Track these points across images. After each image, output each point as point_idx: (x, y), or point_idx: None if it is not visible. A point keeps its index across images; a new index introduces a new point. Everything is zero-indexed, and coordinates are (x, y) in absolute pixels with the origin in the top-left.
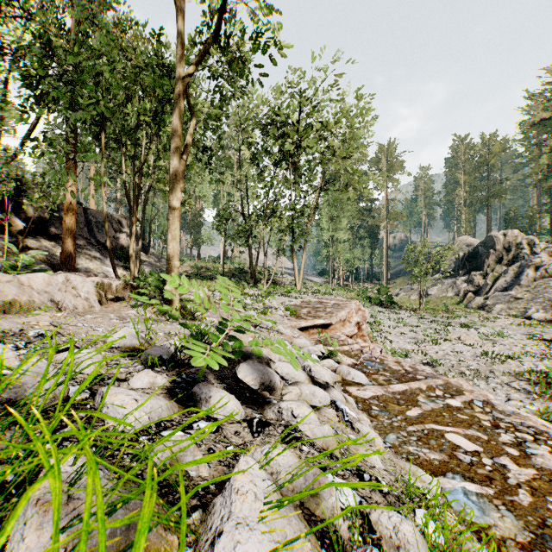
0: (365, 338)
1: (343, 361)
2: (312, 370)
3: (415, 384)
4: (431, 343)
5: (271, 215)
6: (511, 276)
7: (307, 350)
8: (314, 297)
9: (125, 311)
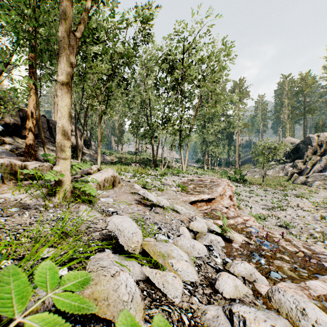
0: (235, 207)
1: (235, 239)
2: None
3: None
4: (279, 209)
5: (166, 122)
6: (323, 163)
7: (209, 241)
8: (195, 177)
9: None
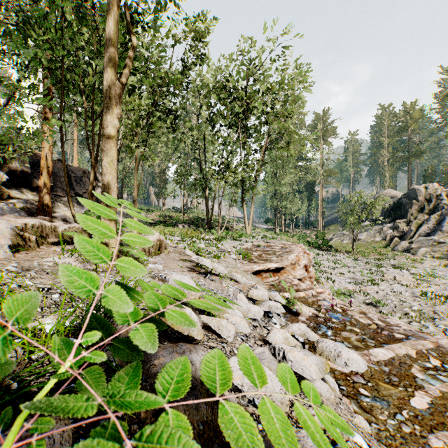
0: (312, 279)
1: (303, 312)
2: (288, 358)
3: (400, 348)
4: (370, 283)
5: (224, 170)
6: (432, 223)
7: (268, 307)
8: (262, 242)
9: (42, 259)
